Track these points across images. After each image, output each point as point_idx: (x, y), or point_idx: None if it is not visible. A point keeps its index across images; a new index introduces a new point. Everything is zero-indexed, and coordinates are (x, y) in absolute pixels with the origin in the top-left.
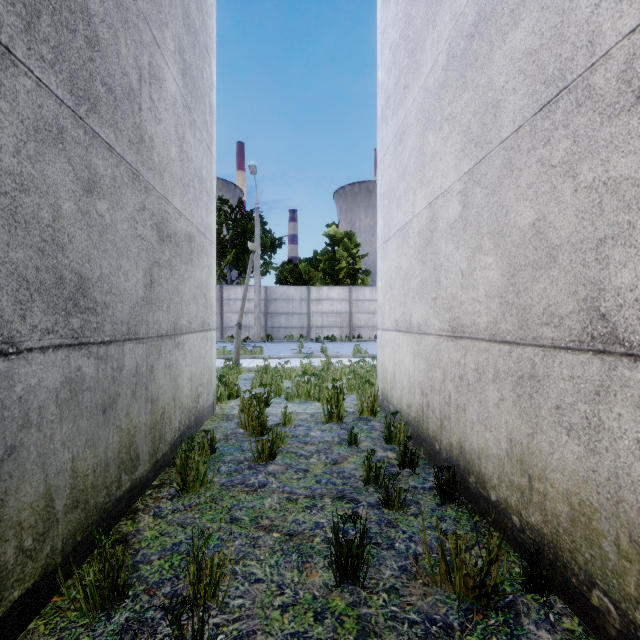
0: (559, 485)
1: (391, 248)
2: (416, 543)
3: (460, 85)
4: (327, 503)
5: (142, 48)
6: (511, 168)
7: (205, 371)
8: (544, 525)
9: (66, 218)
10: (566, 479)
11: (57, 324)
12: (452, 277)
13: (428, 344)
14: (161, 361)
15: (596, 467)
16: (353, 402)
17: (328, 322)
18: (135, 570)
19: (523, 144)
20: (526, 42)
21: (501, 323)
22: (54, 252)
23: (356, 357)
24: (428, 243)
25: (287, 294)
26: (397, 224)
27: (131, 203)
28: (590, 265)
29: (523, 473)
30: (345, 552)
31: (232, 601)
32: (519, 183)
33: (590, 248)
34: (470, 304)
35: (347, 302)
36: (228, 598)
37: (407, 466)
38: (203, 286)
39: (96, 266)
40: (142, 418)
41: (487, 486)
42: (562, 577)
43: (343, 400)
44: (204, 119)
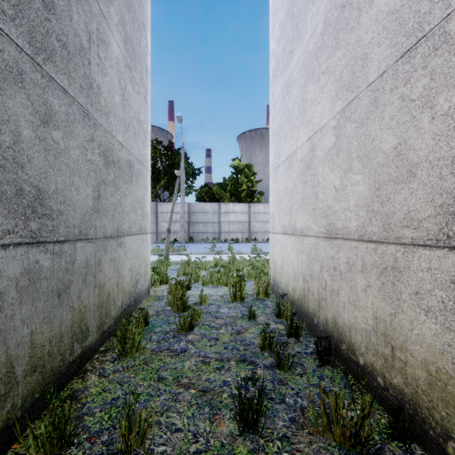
0: (418, 355)
1: (280, 172)
2: (302, 398)
3: (334, 45)
4: (232, 365)
5: (91, 17)
6: (376, 105)
7: (142, 264)
8: (405, 386)
9: (25, 142)
10: (424, 350)
11: (17, 226)
12: (328, 192)
13: (308, 243)
14: (107, 256)
15: (451, 342)
16: (252, 286)
17: (233, 228)
18: (79, 423)
19: (387, 85)
20: (389, 5)
21: (368, 226)
22: (14, 169)
23: (253, 254)
24: (308, 167)
25: (204, 208)
26: (284, 154)
27: (82, 135)
28: (446, 178)
29: (387, 344)
30: (247, 407)
31: (156, 448)
32: (383, 116)
33: (446, 164)
34: (342, 212)
35: (247, 214)
36: (153, 445)
37: (293, 336)
38: (140, 201)
39: (52, 182)
40: (91, 300)
41: (356, 353)
42: (421, 429)
43: (244, 285)
44: (141, 77)
